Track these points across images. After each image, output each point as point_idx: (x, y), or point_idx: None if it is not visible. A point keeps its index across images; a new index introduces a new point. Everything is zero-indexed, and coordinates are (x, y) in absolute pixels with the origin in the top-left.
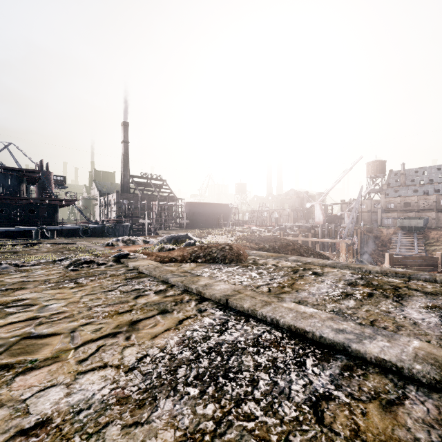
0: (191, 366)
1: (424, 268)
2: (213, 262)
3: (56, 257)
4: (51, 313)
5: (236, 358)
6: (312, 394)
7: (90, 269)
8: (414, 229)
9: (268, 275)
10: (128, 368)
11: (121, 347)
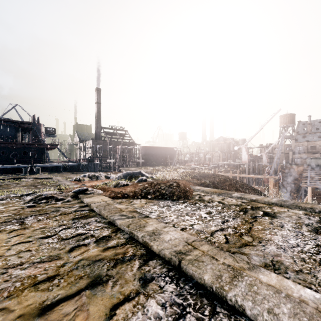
0: None
1: None
2: (162, 198)
3: (24, 192)
4: None
5: None
6: None
7: (47, 205)
8: (320, 167)
9: (218, 215)
10: None
11: None
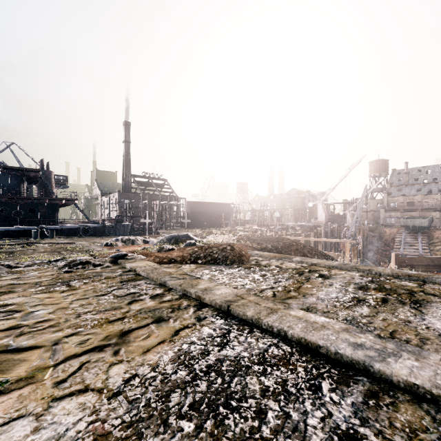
0: (187, 390)
1: (431, 269)
2: (214, 263)
3: (52, 258)
4: (35, 321)
5: (239, 379)
6: (333, 431)
7: (85, 271)
8: (417, 229)
9: (272, 277)
10: (113, 393)
11: (108, 365)
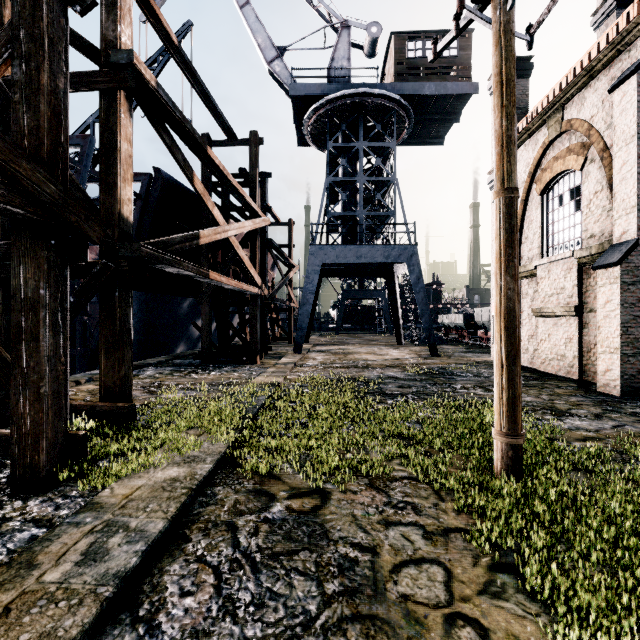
0: None
1: None
2: None
3: None
4: None
5: None
6: None
7: None
8: None
9: None
10: None
11: None
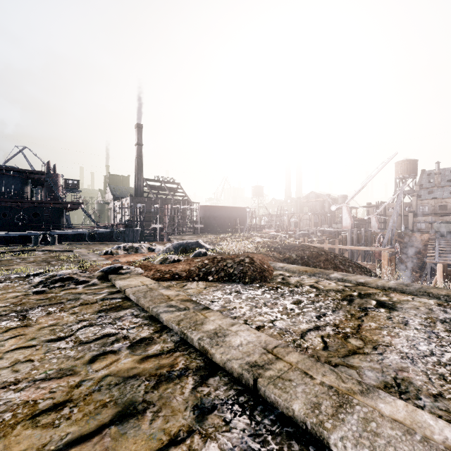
0: None
1: None
2: (229, 281)
3: (31, 271)
4: None
5: None
6: None
7: (62, 291)
8: None
9: (311, 306)
10: None
11: None
